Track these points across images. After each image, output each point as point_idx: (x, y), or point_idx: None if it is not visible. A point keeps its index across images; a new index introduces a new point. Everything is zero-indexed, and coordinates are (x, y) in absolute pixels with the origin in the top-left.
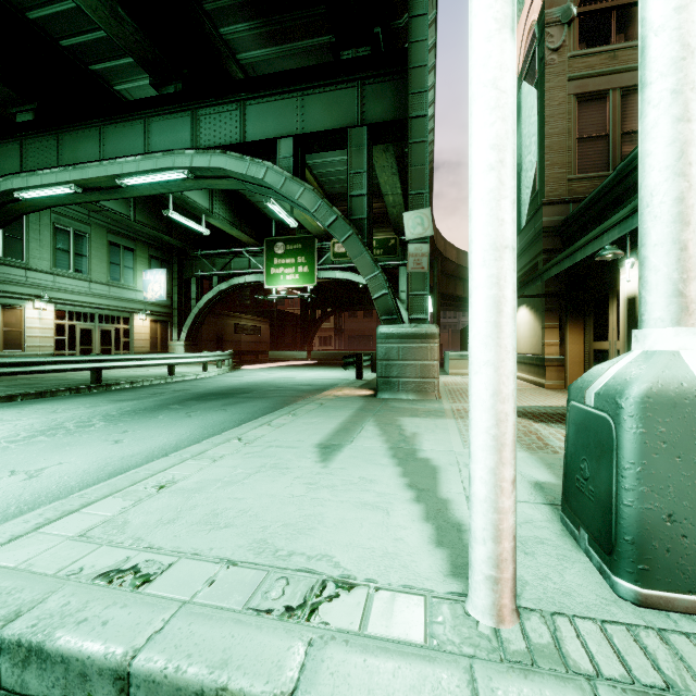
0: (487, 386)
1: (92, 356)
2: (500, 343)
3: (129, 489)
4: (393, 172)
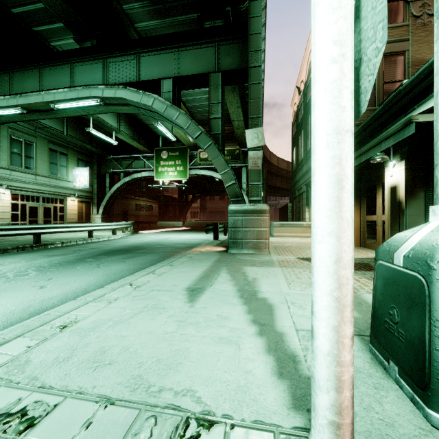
0: (331, 254)
1: (34, 225)
2: (342, 215)
3: (38, 329)
4: (238, 106)
